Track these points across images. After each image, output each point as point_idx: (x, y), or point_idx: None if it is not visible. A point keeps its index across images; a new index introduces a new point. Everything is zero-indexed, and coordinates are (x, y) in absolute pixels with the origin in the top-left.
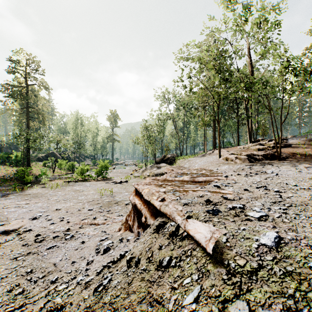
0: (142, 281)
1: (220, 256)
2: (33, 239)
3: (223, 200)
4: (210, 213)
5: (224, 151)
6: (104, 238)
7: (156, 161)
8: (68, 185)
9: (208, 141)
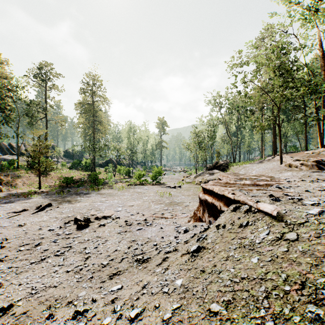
0: (230, 233)
1: (281, 218)
2: (124, 223)
3: (284, 195)
4: (274, 200)
5: (286, 157)
6: (178, 226)
7: (208, 167)
8: (130, 188)
9: (266, 146)
